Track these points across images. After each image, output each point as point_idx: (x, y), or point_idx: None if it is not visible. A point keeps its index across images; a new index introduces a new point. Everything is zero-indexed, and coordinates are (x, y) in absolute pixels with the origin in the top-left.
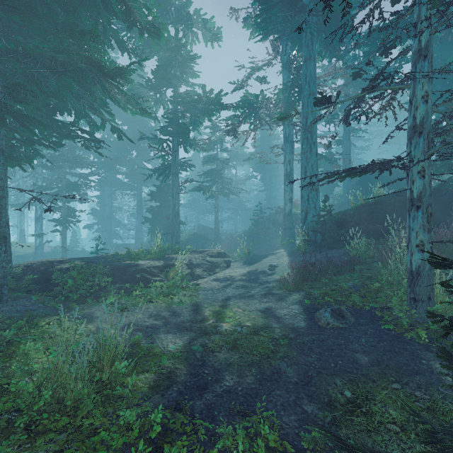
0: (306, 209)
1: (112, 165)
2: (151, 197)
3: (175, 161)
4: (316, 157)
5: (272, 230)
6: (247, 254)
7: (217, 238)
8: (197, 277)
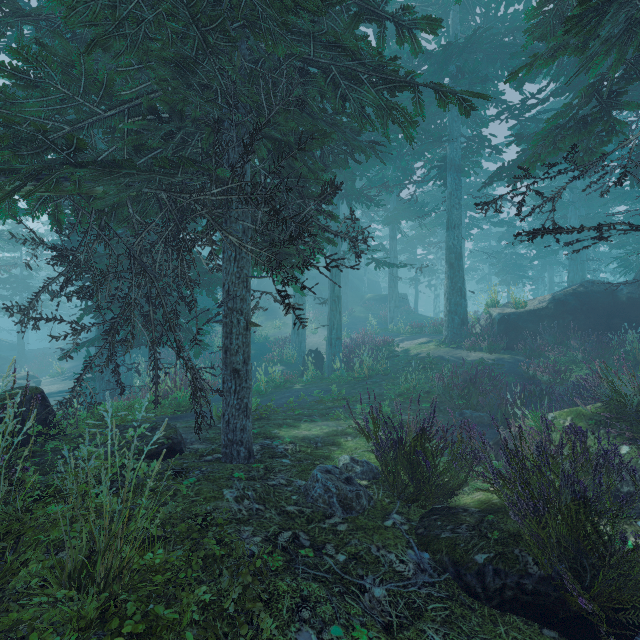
0: None
1: None
2: None
3: None
4: None
5: None
6: (61, 373)
7: (22, 357)
8: None
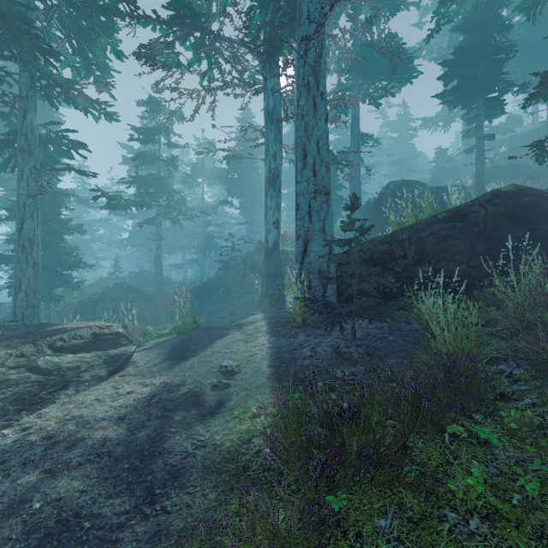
0: (306, 234)
1: None
2: (11, 214)
3: (25, 121)
4: (325, 124)
5: (249, 278)
6: (192, 326)
7: (159, 292)
8: None
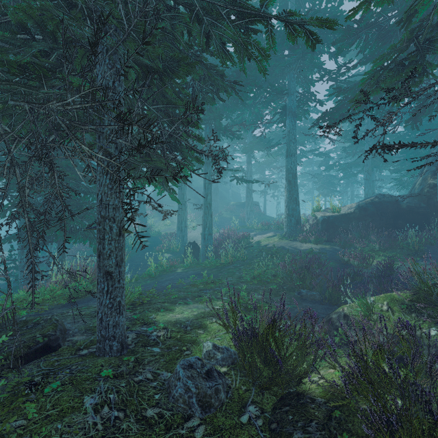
0: None
1: None
2: None
3: None
4: None
5: None
6: None
7: None
8: None
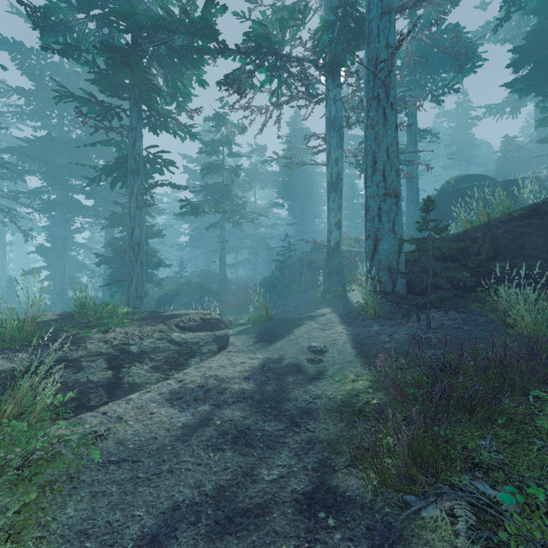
0: (376, 234)
1: (61, 176)
2: (111, 222)
3: (135, 147)
4: (395, 132)
5: (305, 276)
6: (265, 317)
7: (223, 289)
8: (127, 394)
